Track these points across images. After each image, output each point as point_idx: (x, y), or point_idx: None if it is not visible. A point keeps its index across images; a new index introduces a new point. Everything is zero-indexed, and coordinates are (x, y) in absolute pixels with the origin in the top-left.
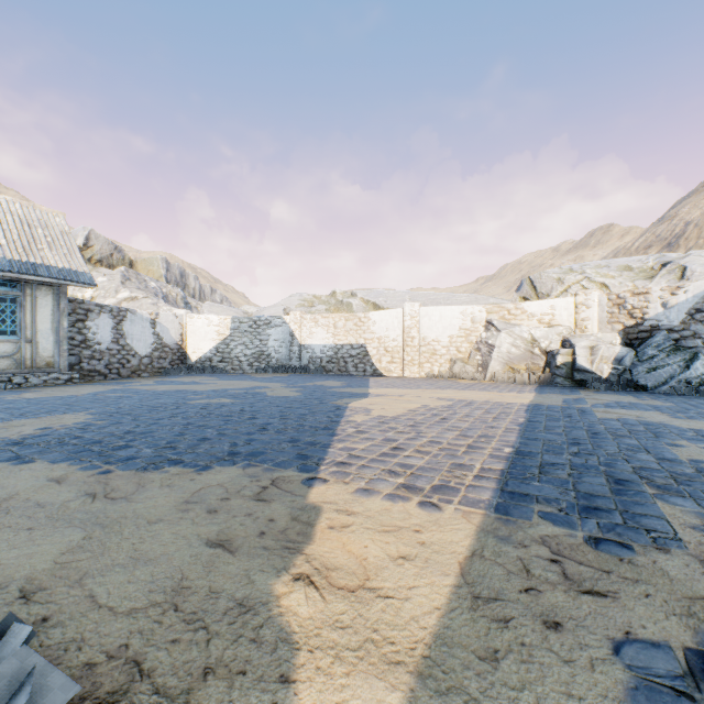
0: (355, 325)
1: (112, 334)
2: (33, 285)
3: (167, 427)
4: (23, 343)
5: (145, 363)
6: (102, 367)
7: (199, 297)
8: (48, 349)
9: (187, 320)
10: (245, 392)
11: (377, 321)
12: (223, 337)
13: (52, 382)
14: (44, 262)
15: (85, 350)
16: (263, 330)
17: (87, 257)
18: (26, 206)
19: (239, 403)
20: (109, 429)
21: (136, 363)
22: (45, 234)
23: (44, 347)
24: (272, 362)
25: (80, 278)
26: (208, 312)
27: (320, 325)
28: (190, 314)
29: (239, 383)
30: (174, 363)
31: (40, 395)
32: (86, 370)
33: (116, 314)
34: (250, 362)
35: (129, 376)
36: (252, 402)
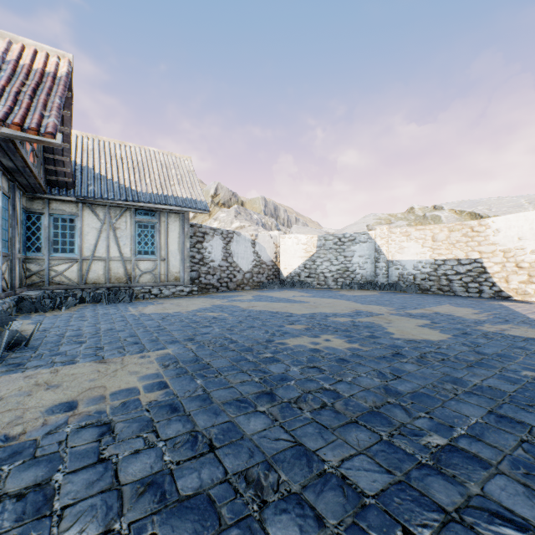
0: (464, 235)
1: (222, 253)
2: (165, 213)
3: (247, 477)
4: (159, 261)
5: (247, 278)
6: (215, 281)
7: (287, 225)
8: (176, 266)
9: (279, 240)
10: (352, 322)
11: (502, 229)
12: (310, 254)
13: (178, 293)
14: (173, 194)
15: (202, 266)
16: (347, 247)
17: (216, 202)
18: (166, 154)
19: (362, 354)
20: (132, 450)
21: (240, 278)
22: (176, 174)
23: (173, 264)
24: (356, 278)
25: (197, 205)
26: (296, 233)
27: (413, 238)
28: (282, 234)
29: (333, 303)
30: (269, 278)
31: (156, 309)
32: (203, 283)
33: (225, 236)
34: (334, 278)
35: (235, 289)
36: (383, 353)
